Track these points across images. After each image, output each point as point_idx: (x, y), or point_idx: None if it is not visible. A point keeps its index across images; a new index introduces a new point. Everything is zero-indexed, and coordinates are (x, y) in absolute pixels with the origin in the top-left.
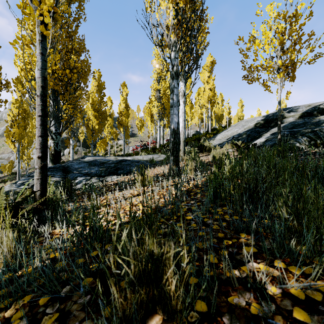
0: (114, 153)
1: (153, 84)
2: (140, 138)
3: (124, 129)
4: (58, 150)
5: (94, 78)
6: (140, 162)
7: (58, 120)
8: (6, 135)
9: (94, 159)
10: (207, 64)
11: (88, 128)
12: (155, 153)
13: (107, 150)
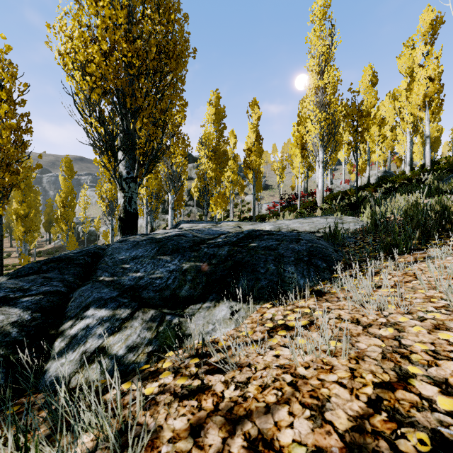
0: (238, 215)
1: (309, 79)
2: (278, 191)
3: (254, 176)
4: (132, 210)
5: (210, 104)
6: (304, 239)
7: (133, 154)
8: (99, 193)
9: (185, 230)
10: (421, 29)
11: (200, 177)
12: (322, 213)
13: (229, 210)
